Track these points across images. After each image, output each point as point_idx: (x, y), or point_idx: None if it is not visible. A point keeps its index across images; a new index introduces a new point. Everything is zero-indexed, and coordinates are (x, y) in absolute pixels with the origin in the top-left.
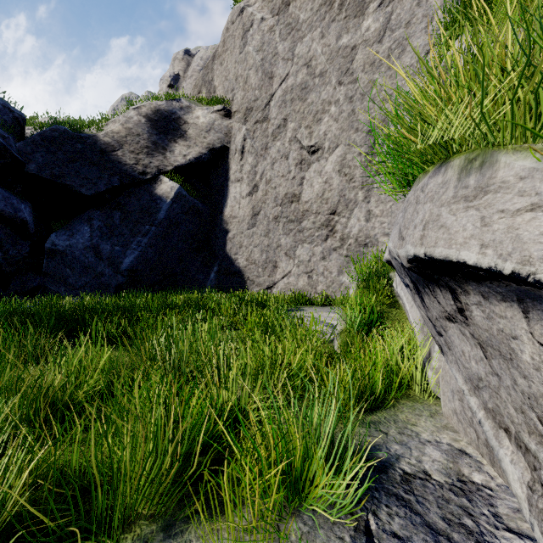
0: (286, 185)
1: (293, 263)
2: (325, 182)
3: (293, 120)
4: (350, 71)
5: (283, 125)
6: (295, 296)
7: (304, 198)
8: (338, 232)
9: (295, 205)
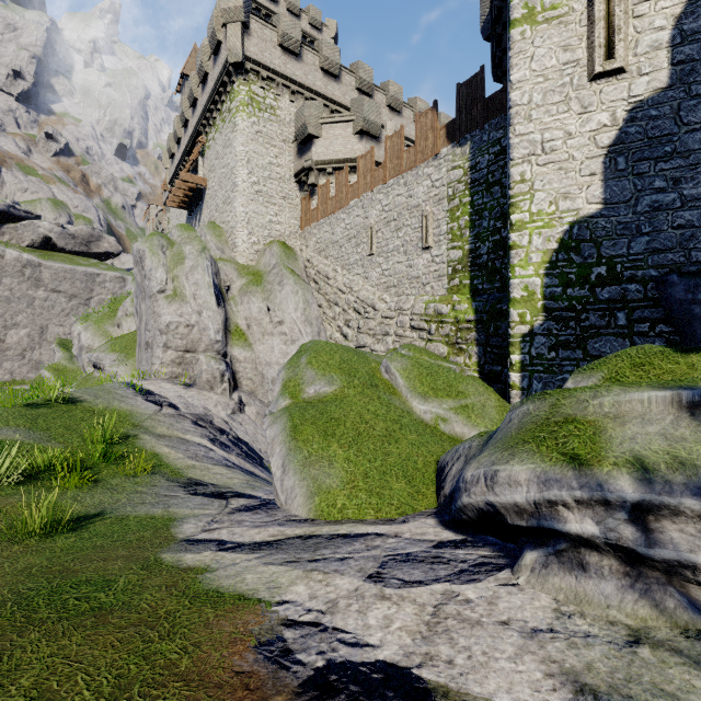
0: None
1: (1, 369)
2: (20, 338)
3: (1, 309)
4: (34, 305)
5: None
6: (4, 383)
7: (8, 342)
8: (28, 358)
9: (2, 344)
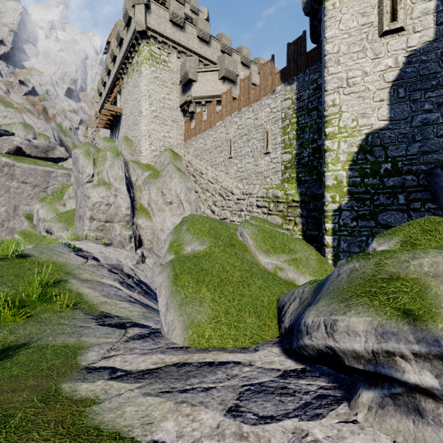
0: None
1: None
2: (1, 213)
3: None
4: (9, 192)
5: None
6: None
7: None
8: (5, 226)
9: None
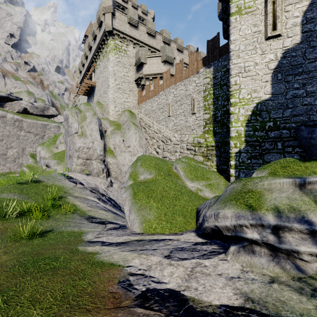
0: (2, 151)
1: (5, 167)
2: (13, 153)
3: (5, 140)
4: (19, 138)
5: (2, 140)
6: (6, 173)
7: (8, 155)
8: (17, 162)
9: (5, 156)
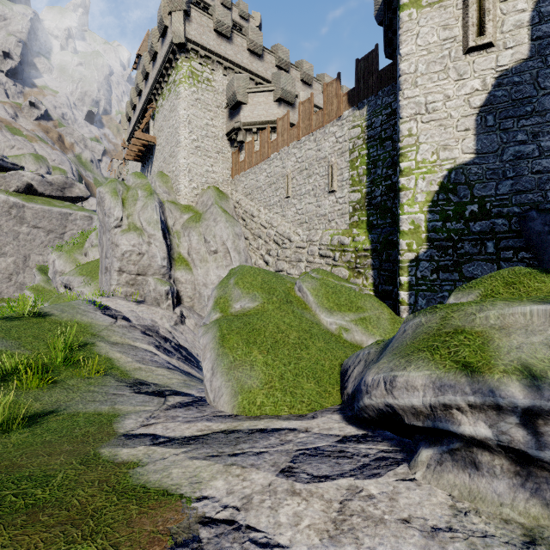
0: None
1: None
2: (8, 265)
3: None
4: (18, 238)
5: None
6: None
7: None
8: (14, 281)
9: None
